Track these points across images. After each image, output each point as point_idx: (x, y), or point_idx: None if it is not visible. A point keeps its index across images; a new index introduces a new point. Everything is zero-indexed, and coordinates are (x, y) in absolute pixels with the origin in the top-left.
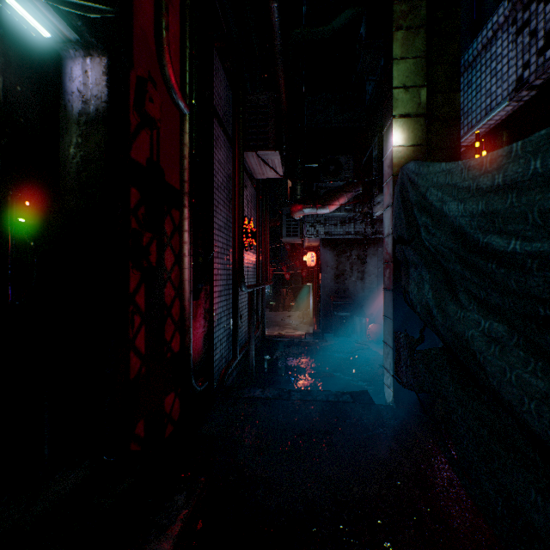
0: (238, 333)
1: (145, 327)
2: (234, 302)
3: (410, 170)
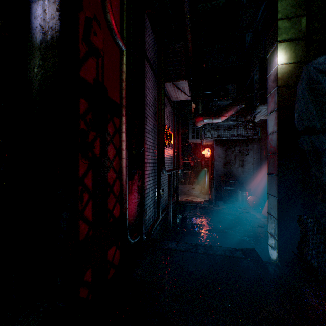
0: (160, 201)
1: (92, 201)
2: (158, 181)
3: (321, 63)
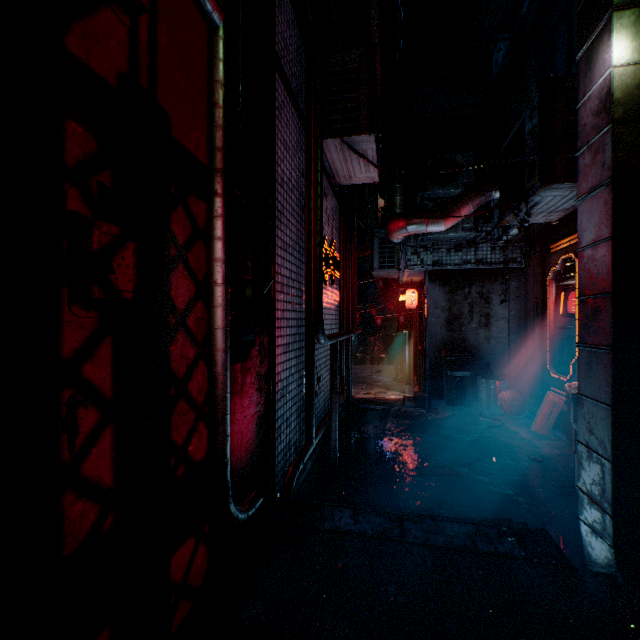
0: (314, 405)
1: (114, 430)
2: (308, 360)
3: None
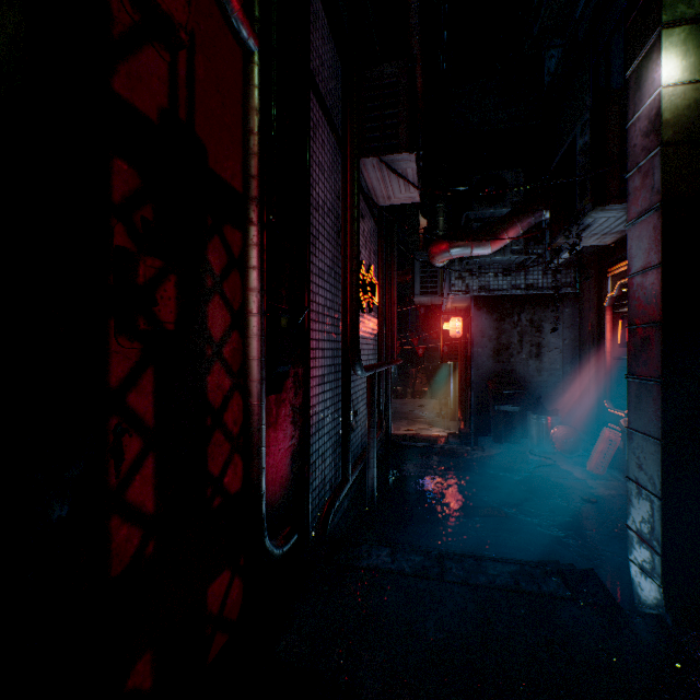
0: (350, 440)
1: (156, 458)
2: (344, 393)
3: None
